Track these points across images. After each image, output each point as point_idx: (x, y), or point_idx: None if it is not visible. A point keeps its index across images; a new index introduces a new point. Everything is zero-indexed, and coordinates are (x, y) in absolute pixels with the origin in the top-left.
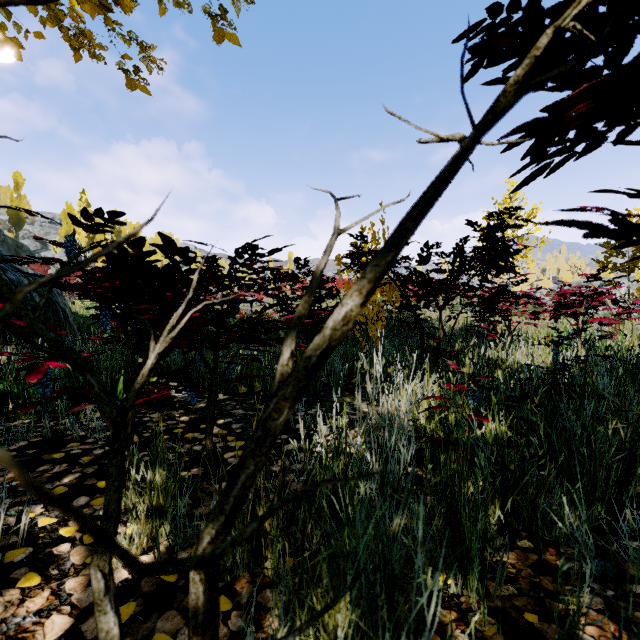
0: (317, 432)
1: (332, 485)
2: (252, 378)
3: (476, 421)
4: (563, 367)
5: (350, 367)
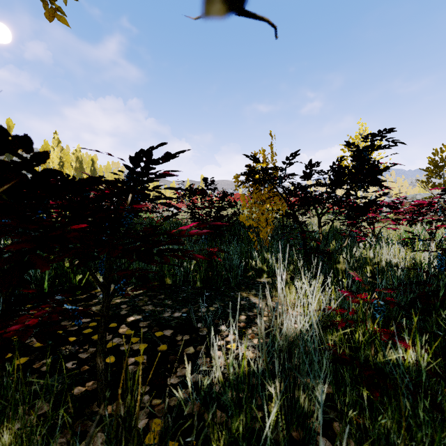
0: (213, 363)
1: (230, 445)
2: (164, 274)
3: (389, 343)
4: (429, 267)
5: (245, 263)
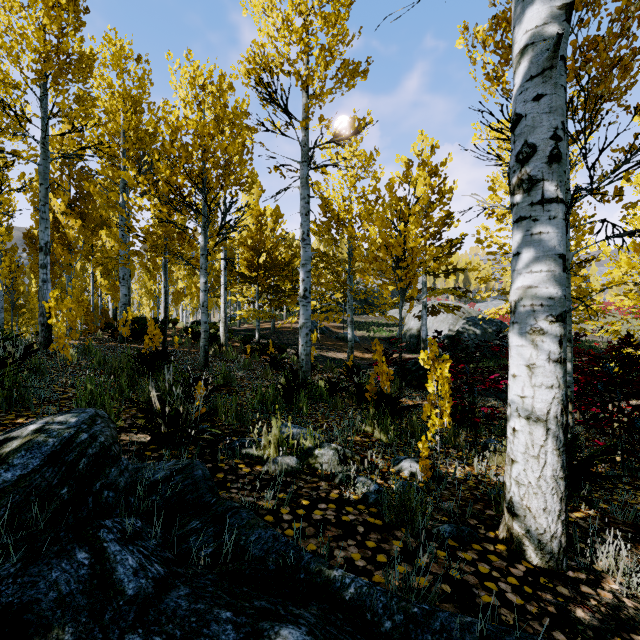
0: None
1: None
2: None
3: None
4: None
5: None
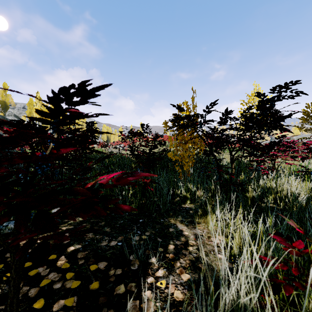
0: None
1: None
2: None
3: None
4: None
5: (172, 190)
